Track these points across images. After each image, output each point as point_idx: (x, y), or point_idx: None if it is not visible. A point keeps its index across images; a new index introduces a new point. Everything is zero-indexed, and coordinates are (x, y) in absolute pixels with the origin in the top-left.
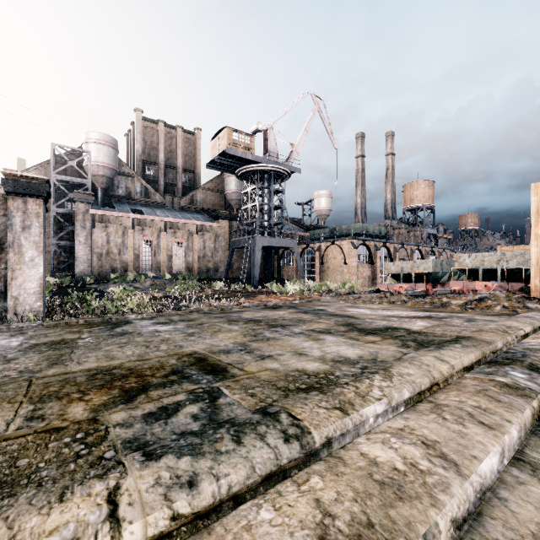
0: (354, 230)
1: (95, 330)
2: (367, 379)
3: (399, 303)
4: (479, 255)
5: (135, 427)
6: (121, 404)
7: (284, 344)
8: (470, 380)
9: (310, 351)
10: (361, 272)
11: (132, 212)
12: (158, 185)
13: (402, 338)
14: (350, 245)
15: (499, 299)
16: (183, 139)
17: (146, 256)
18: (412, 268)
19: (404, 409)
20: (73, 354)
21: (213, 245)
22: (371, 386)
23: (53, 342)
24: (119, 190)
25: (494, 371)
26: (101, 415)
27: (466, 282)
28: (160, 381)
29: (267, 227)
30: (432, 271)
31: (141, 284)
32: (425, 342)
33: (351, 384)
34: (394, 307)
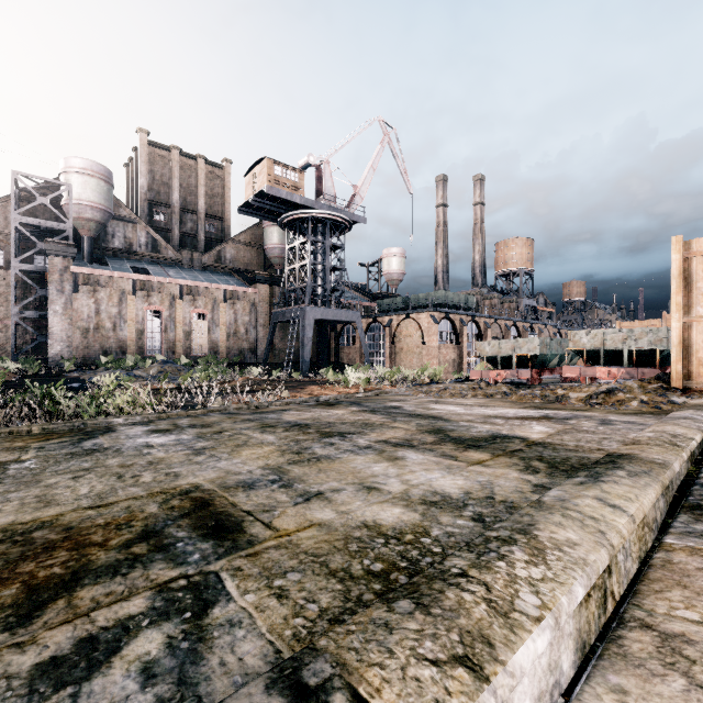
0: (435, 300)
1: (51, 444)
2: (501, 560)
3: (499, 396)
4: (600, 332)
5: None
6: (3, 632)
7: (343, 469)
8: (686, 556)
9: (384, 482)
10: (444, 354)
11: (134, 271)
12: (171, 235)
13: (521, 455)
14: (430, 319)
15: (634, 391)
16: (207, 174)
17: (153, 333)
18: (512, 349)
19: None
20: None
21: (248, 317)
22: (514, 582)
23: None
24: (115, 240)
25: None
26: None
27: (583, 367)
28: (112, 560)
29: (322, 294)
30: (539, 353)
31: (144, 372)
32: (558, 461)
33: (474, 576)
34: (494, 402)
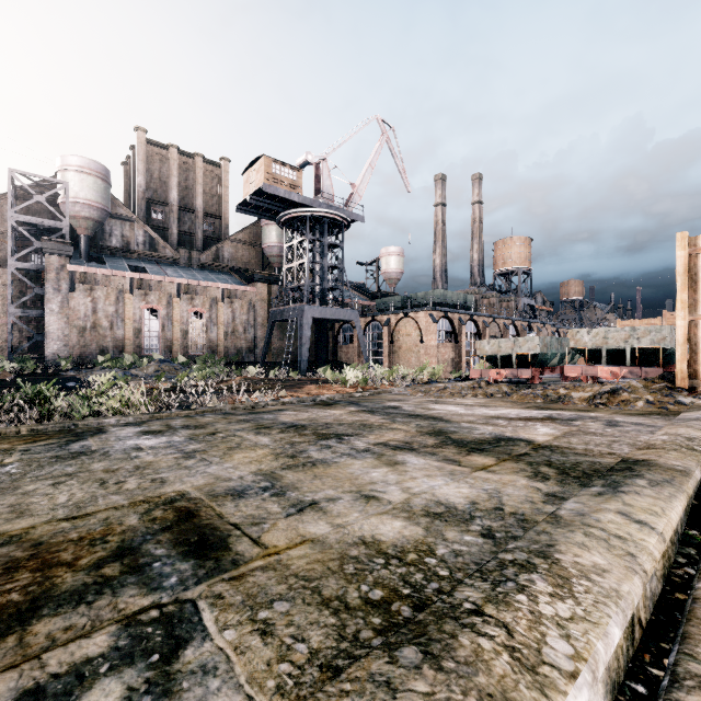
0: (434, 299)
1: (37, 447)
2: (521, 593)
3: (499, 396)
4: (602, 330)
5: None
6: None
7: (340, 475)
8: None
9: (383, 490)
10: (442, 353)
11: (132, 270)
12: (169, 233)
13: (528, 460)
14: (428, 317)
15: (639, 391)
16: (205, 172)
17: (150, 332)
18: (512, 348)
19: None
20: None
21: (246, 316)
22: (539, 622)
23: None
24: (112, 239)
25: None
26: None
27: (585, 366)
28: (78, 584)
29: (320, 293)
30: (539, 352)
31: (141, 371)
32: (568, 466)
33: (491, 615)
34: (495, 402)
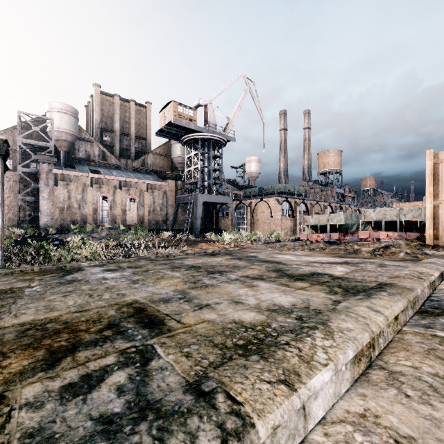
0: (279, 189)
1: (47, 278)
2: (308, 337)
3: (318, 250)
4: (382, 209)
5: (45, 408)
6: (41, 371)
7: (221, 291)
8: (412, 336)
9: (245, 299)
10: (284, 223)
11: (91, 172)
12: (114, 149)
13: (328, 284)
14: (275, 201)
15: (402, 247)
16: (136, 111)
17: (103, 210)
18: (327, 221)
19: (345, 366)
20: (14, 305)
21: (162, 201)
22: (314, 347)
23: (0, 292)
24: (79, 153)
25: (430, 324)
26: (11, 389)
27: (371, 232)
28: (93, 338)
29: (207, 186)
30: (344, 223)
31: (98, 234)
32: (350, 287)
33: (293, 344)
34: (314, 253)
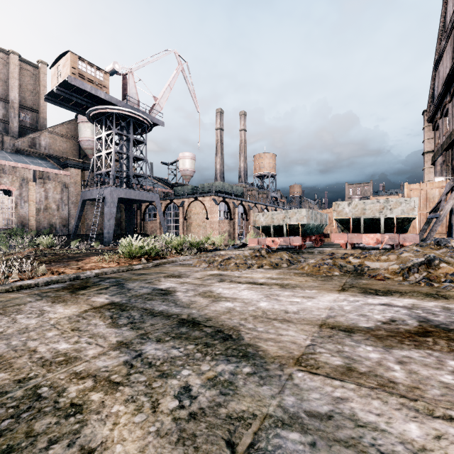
0: (216, 188)
1: None
2: None
3: (285, 265)
4: (360, 202)
5: None
6: None
7: None
8: None
9: None
10: (222, 227)
11: None
12: None
13: None
14: (212, 201)
15: (453, 261)
16: (21, 70)
17: None
18: (283, 219)
19: None
20: None
21: (60, 196)
22: None
23: None
24: None
25: None
26: None
27: (350, 234)
28: None
29: (126, 178)
30: (306, 222)
31: None
32: None
33: None
34: (290, 277)
